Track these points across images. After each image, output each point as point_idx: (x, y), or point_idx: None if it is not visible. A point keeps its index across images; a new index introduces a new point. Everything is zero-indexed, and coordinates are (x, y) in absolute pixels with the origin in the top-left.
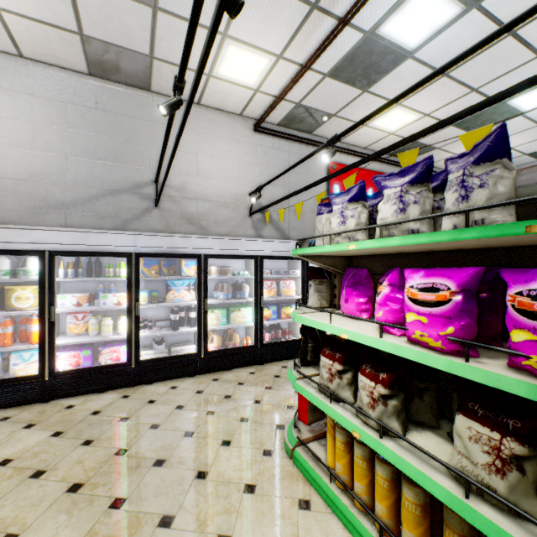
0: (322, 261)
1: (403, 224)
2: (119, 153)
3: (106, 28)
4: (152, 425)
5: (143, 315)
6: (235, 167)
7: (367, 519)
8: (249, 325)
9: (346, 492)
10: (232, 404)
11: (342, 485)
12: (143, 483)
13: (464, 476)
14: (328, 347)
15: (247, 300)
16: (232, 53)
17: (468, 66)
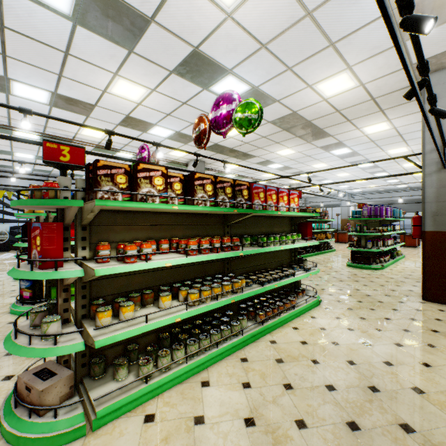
0: None
1: None
2: None
3: None
4: None
5: None
6: None
7: None
8: None
9: None
10: None
11: None
12: None
13: None
14: None
15: None
16: None
17: (21, 144)
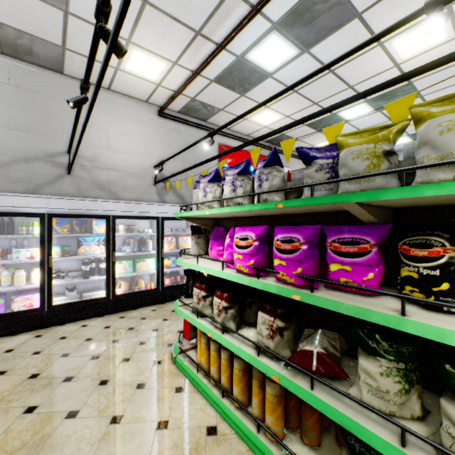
0: (197, 221)
1: (234, 199)
2: (32, 125)
3: (20, 19)
4: (63, 355)
5: (56, 268)
6: (142, 144)
7: (216, 389)
8: (152, 272)
9: (207, 376)
10: (134, 333)
11: (204, 371)
12: (54, 394)
13: (257, 344)
14: (199, 281)
15: (150, 253)
16: (136, 55)
17: (309, 88)
